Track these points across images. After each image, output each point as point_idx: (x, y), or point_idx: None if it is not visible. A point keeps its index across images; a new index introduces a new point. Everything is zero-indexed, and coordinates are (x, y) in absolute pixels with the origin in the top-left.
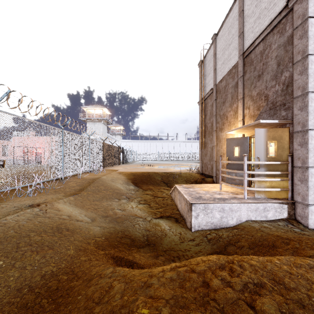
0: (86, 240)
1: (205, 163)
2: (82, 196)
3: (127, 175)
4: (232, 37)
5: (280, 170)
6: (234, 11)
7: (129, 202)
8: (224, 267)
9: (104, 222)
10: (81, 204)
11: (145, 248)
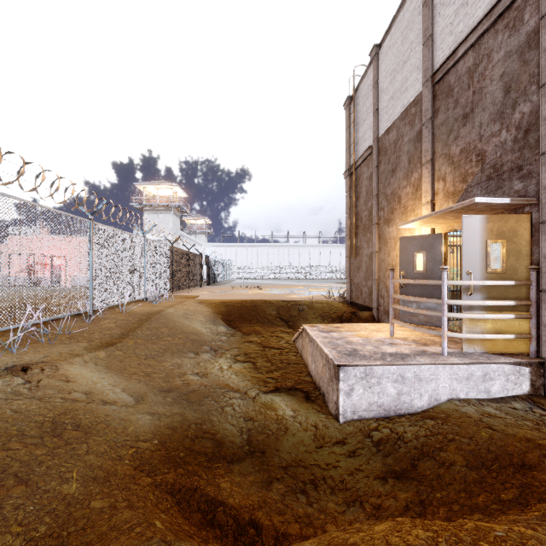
0: (115, 449)
1: (357, 284)
2: (124, 349)
3: (215, 306)
4: (410, 47)
5: (512, 299)
6: None
7: (216, 359)
8: None
9: (162, 402)
10: (120, 364)
11: (244, 462)
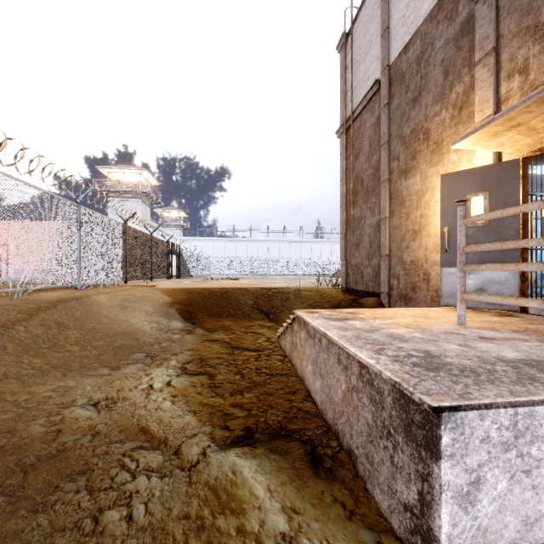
0: None
1: (355, 265)
2: None
3: (173, 294)
4: None
5: None
6: None
7: (149, 370)
8: None
9: None
10: None
11: None
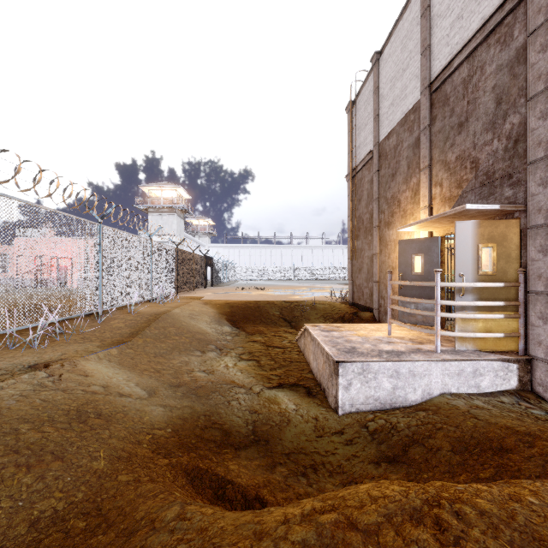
0: (134, 435)
1: (358, 285)
2: (134, 347)
3: (219, 306)
4: (409, 56)
5: (503, 299)
6: (412, 8)
7: (222, 357)
8: (421, 516)
9: (172, 396)
10: (131, 361)
11: (249, 448)
